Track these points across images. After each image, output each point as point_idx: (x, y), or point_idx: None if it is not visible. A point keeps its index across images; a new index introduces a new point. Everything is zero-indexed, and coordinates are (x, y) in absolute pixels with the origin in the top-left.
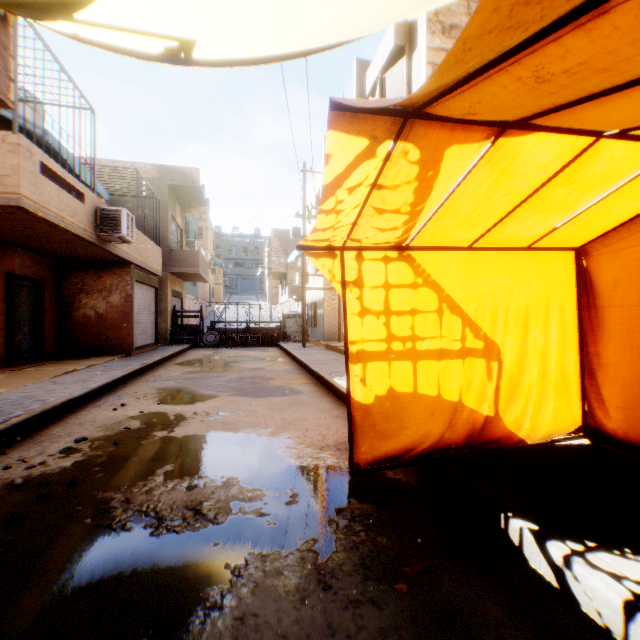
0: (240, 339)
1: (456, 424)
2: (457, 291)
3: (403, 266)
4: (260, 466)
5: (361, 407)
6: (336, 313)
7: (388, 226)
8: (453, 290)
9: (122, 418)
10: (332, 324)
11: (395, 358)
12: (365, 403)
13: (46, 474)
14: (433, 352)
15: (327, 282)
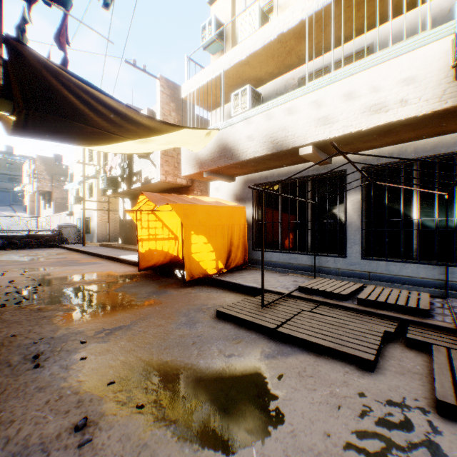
0: (27, 243)
1: (167, 258)
2: (167, 222)
3: (153, 215)
4: (107, 276)
5: (142, 253)
6: (106, 225)
7: (150, 207)
8: (166, 222)
9: (16, 276)
10: (103, 231)
11: (151, 240)
12: (143, 252)
13: (21, 286)
14: (161, 238)
15: (99, 205)
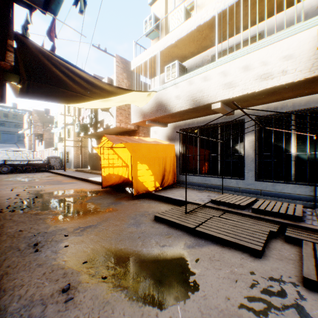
0: (26, 169)
1: (121, 179)
2: (121, 155)
3: (111, 150)
4: (80, 192)
5: (104, 176)
6: (79, 156)
7: (109, 145)
8: (120, 155)
9: (20, 191)
10: (77, 161)
11: (110, 167)
12: (104, 175)
13: (24, 198)
14: (117, 166)
15: (75, 143)
